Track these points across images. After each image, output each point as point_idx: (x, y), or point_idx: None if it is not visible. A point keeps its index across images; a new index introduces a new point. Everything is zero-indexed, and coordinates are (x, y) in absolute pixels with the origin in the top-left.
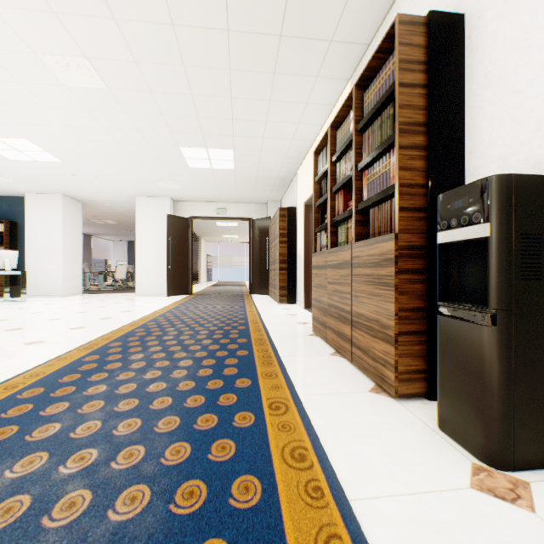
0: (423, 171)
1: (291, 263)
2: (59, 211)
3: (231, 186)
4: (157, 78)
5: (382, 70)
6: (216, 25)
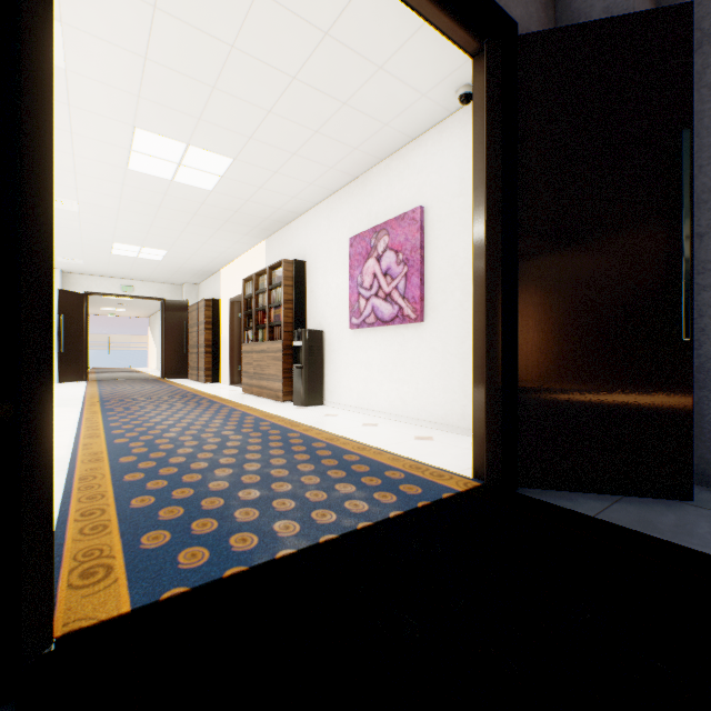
0: (293, 317)
1: (216, 347)
2: None
3: (149, 269)
4: (129, 216)
5: (279, 269)
6: (189, 212)
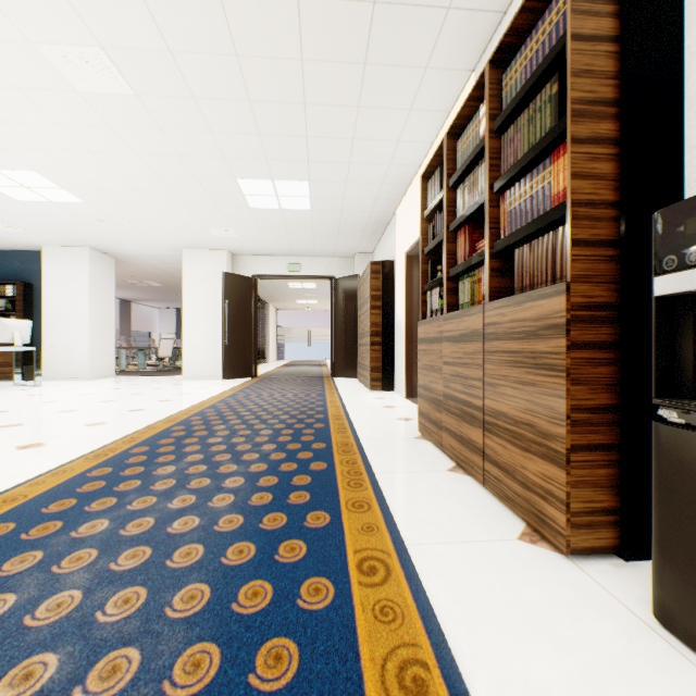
0: (613, 179)
1: (386, 335)
2: (85, 269)
3: (307, 233)
4: (201, 76)
5: (535, 28)
6: None
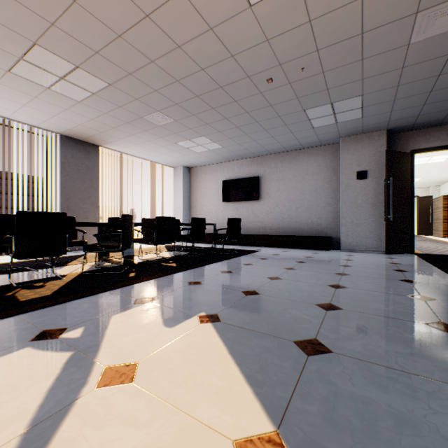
0: None
1: None
2: None
3: None
4: None
5: None
6: (432, 167)
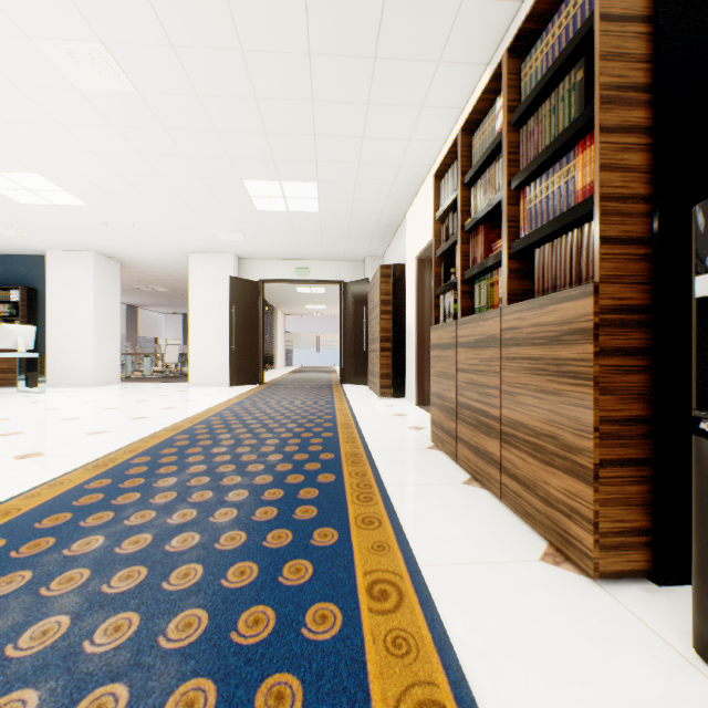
0: (645, 172)
1: (397, 341)
2: (90, 273)
3: (315, 237)
4: (205, 73)
5: (558, 12)
6: None
